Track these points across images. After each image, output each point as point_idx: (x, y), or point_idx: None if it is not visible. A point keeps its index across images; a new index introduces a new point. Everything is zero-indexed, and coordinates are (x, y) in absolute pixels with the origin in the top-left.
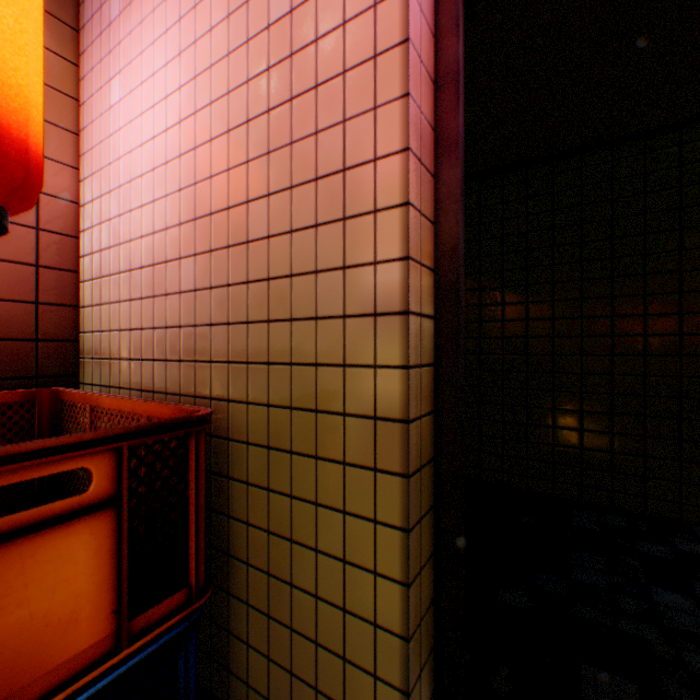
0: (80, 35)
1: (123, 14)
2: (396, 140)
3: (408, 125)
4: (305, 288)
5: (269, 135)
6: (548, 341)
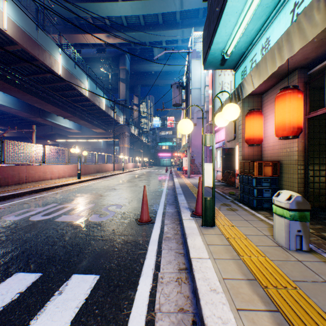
0: None
1: (268, 115)
2: None
3: None
4: (289, 149)
5: None
6: None
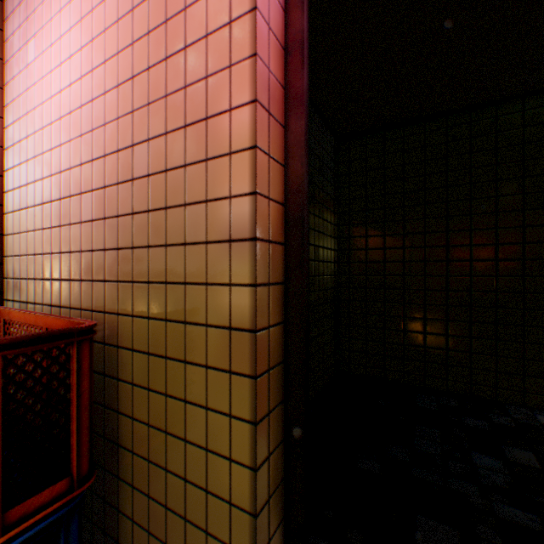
0: (4, 4)
1: None
2: (246, 93)
3: (256, 80)
4: (177, 218)
5: (149, 88)
6: (400, 265)
